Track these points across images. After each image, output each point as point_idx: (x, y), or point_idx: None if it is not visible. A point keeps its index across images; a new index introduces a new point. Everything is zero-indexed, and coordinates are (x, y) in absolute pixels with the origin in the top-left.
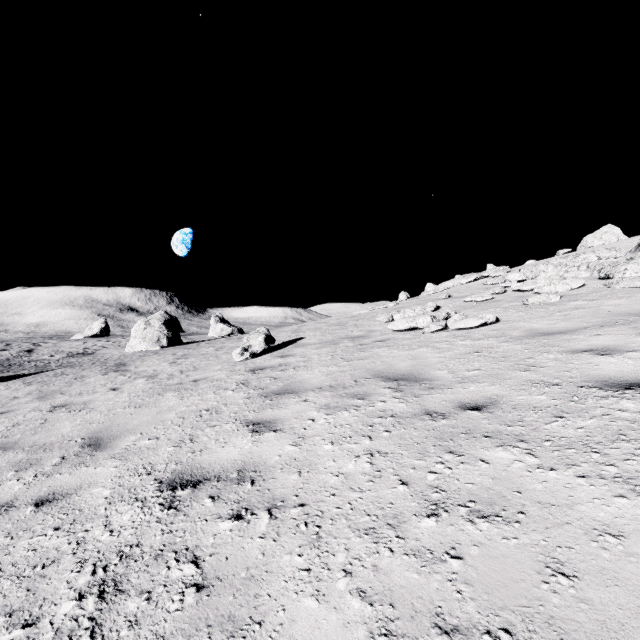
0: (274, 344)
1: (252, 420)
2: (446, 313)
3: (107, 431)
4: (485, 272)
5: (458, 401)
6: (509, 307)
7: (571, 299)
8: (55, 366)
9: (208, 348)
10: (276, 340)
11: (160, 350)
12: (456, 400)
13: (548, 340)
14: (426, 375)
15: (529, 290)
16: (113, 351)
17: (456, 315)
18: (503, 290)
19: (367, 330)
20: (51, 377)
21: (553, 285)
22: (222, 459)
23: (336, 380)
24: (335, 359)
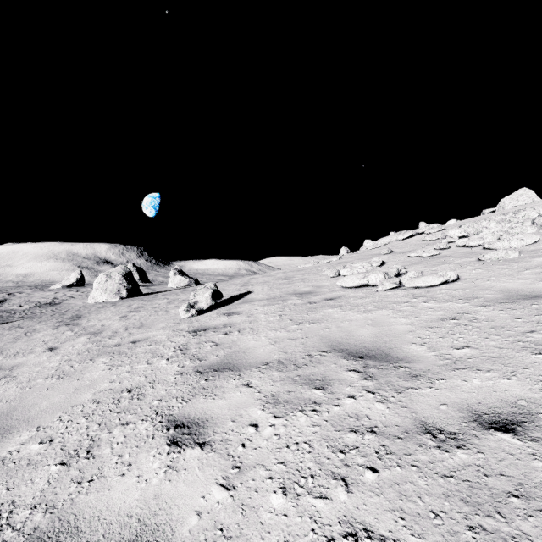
0: (221, 300)
1: (176, 417)
2: (397, 269)
3: (5, 418)
4: (420, 229)
5: (466, 407)
6: (463, 263)
7: (532, 255)
8: (17, 317)
9: (162, 300)
10: (225, 294)
11: (119, 301)
12: (462, 404)
13: (540, 305)
14: (399, 352)
15: (476, 246)
16: (78, 301)
17: (411, 272)
18: (448, 246)
19: (314, 285)
20: (5, 330)
21: (507, 240)
22: (112, 509)
23: (286, 352)
24: (283, 320)
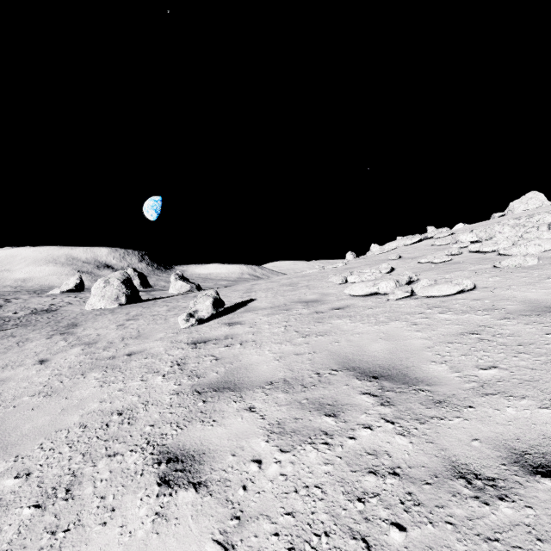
0: (223, 308)
1: (169, 448)
2: (408, 276)
3: None
4: (428, 233)
5: (503, 444)
6: (478, 270)
7: None
8: (11, 325)
9: (161, 307)
10: (227, 301)
11: (117, 308)
12: (498, 440)
13: None
14: (418, 371)
15: (490, 251)
16: (75, 308)
17: (424, 280)
18: (460, 251)
19: (321, 293)
20: None
21: (524, 246)
22: None
23: (292, 369)
24: (289, 332)
